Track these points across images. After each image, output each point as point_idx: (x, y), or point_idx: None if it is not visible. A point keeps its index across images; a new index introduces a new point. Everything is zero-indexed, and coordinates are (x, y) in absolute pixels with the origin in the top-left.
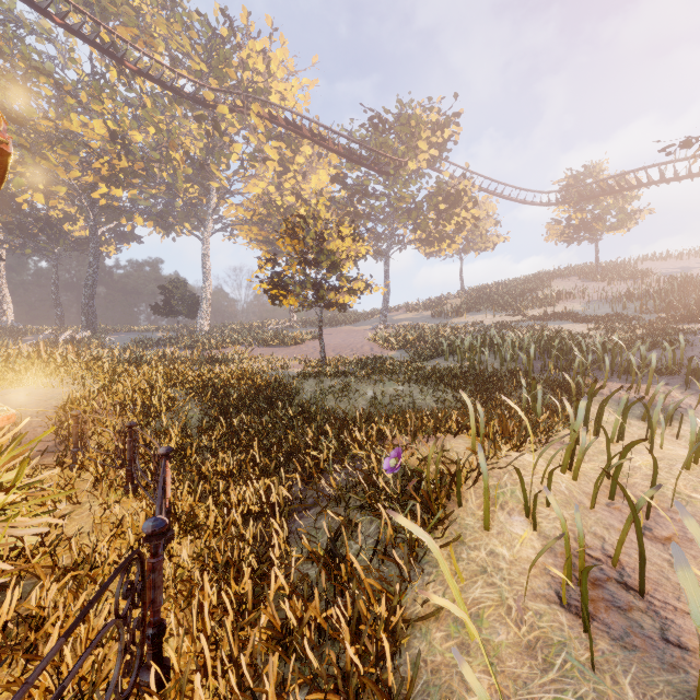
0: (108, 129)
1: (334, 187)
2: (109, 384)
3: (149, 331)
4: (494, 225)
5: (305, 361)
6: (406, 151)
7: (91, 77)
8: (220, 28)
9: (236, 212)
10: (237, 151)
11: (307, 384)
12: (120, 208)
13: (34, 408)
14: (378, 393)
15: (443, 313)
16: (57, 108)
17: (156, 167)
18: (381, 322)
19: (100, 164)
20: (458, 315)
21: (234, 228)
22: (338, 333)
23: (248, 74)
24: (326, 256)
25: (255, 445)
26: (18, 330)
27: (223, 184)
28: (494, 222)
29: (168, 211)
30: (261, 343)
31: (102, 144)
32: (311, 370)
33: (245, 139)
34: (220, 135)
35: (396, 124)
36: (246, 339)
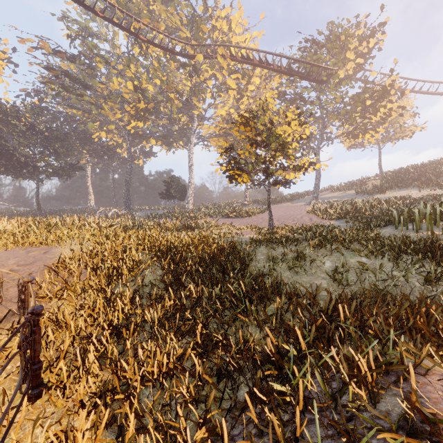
0: (133, 85)
1: (275, 104)
2: (94, 246)
3: (159, 210)
4: (412, 117)
5: (256, 228)
6: (336, 61)
7: (124, 54)
8: (198, 8)
9: (209, 129)
10: (210, 90)
11: (259, 250)
12: (142, 134)
13: (39, 264)
14: (338, 264)
15: (365, 191)
16: (106, 76)
17: (161, 106)
18: (313, 199)
19: (130, 108)
20: (381, 192)
21: (208, 140)
22: (279, 208)
23: (217, 35)
24: (275, 137)
25: (197, 334)
26: (94, 210)
27: (201, 111)
28: (413, 114)
29: (170, 135)
30: (224, 216)
31: (131, 96)
32: (262, 237)
33: (214, 76)
34: (198, 76)
35: (327, 42)
36: (215, 213)
